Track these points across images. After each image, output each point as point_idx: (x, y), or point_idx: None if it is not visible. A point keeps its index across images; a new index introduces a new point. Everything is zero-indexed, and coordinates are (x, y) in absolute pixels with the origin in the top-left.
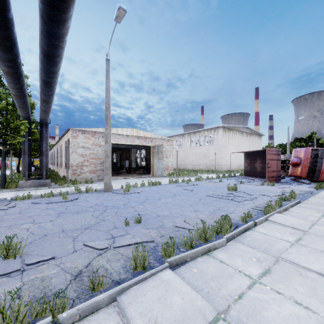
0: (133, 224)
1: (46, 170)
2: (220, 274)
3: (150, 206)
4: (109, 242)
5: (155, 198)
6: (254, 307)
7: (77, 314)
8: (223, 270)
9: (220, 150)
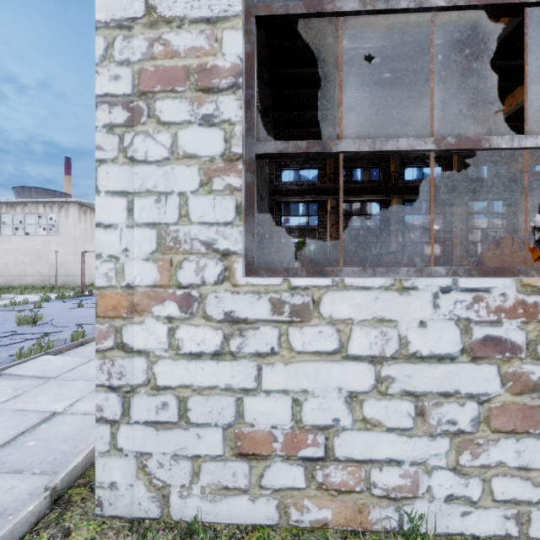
0: None
1: None
2: None
3: None
4: None
5: None
6: None
7: None
8: None
9: (74, 247)
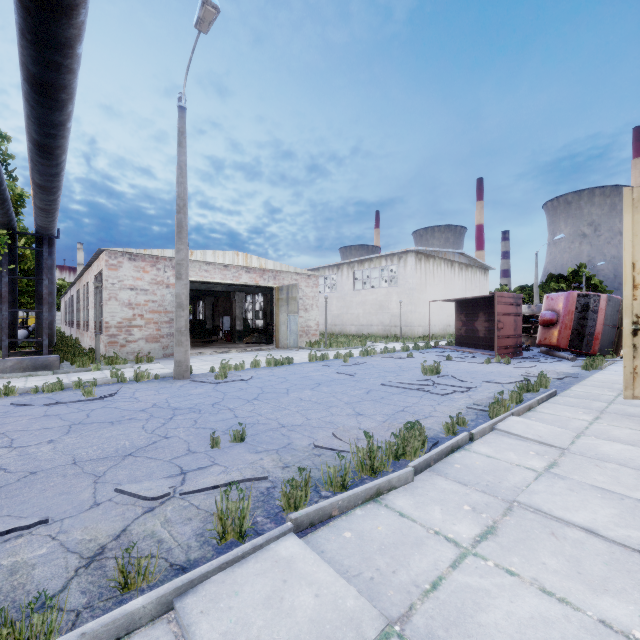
0: (229, 443)
1: (50, 336)
2: (398, 541)
3: (266, 407)
4: (172, 483)
5: (278, 391)
6: (462, 605)
7: None
8: (404, 531)
9: (411, 297)
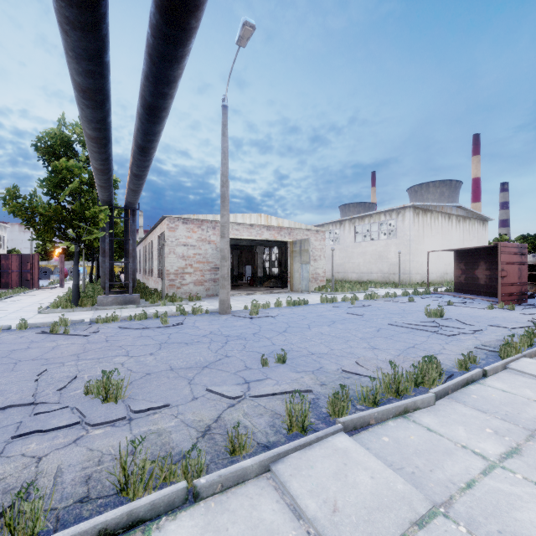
0: (274, 363)
1: (133, 280)
2: (430, 448)
3: (295, 338)
4: (241, 389)
5: (301, 326)
6: (497, 503)
7: (219, 482)
8: (434, 442)
9: (409, 247)
